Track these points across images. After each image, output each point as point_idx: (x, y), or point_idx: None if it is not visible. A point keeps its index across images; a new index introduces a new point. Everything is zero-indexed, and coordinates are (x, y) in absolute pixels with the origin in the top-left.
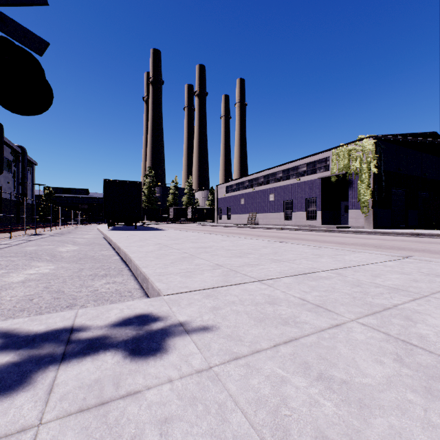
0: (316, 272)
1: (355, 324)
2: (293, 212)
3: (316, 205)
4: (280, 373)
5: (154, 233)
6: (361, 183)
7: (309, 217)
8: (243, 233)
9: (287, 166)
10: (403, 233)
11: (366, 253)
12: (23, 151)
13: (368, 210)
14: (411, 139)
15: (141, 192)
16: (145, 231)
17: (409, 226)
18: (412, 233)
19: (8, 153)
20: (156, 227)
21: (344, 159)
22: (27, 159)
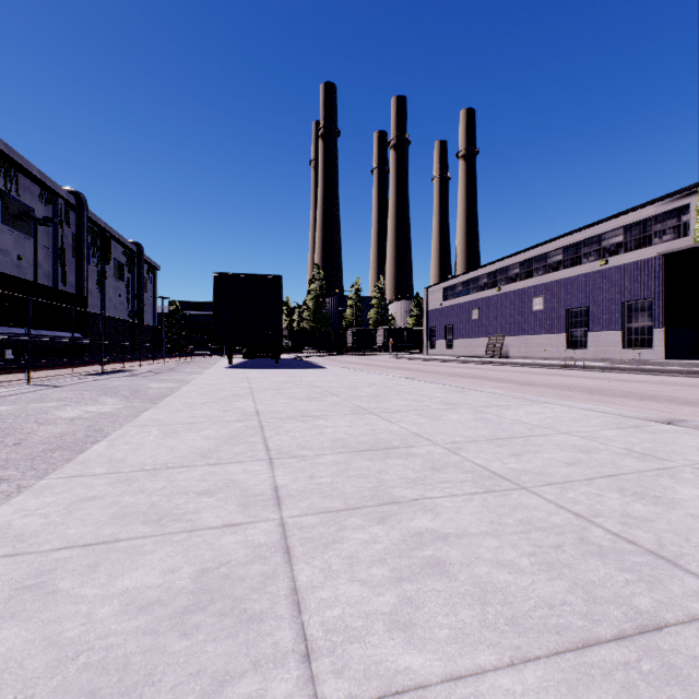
0: None
1: None
2: (589, 333)
3: (651, 316)
4: None
5: (293, 375)
6: None
7: (632, 342)
8: (484, 376)
9: (575, 238)
10: None
11: None
12: (139, 250)
13: None
14: None
15: (281, 296)
16: (283, 369)
17: None
18: None
19: (120, 253)
20: (320, 361)
21: None
22: (146, 261)
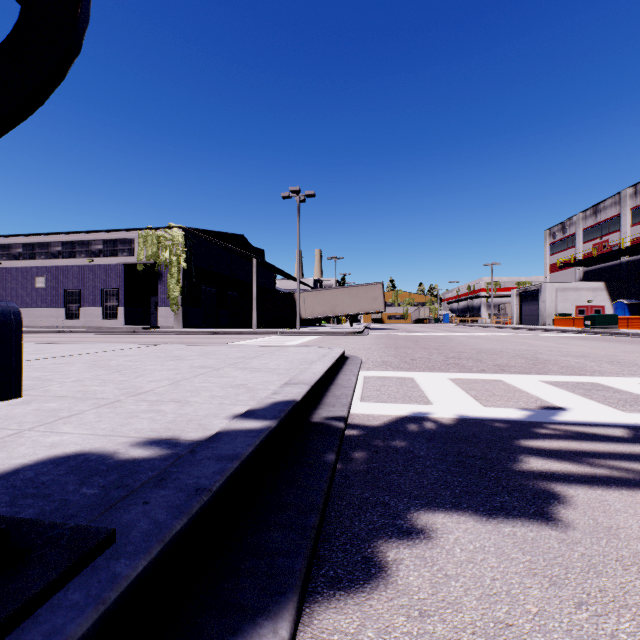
0: (75, 355)
1: (80, 364)
2: (82, 308)
3: (118, 300)
4: (31, 373)
5: None
6: (172, 278)
7: (108, 315)
8: None
9: (72, 238)
10: (205, 331)
11: (135, 344)
12: None
13: (178, 308)
14: (215, 241)
15: None
16: None
17: (220, 325)
18: (212, 331)
19: None
20: None
21: (153, 246)
22: None
